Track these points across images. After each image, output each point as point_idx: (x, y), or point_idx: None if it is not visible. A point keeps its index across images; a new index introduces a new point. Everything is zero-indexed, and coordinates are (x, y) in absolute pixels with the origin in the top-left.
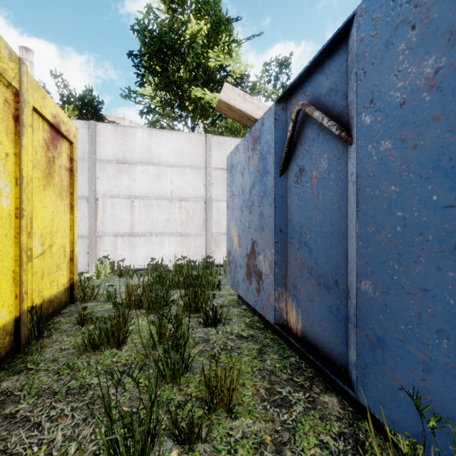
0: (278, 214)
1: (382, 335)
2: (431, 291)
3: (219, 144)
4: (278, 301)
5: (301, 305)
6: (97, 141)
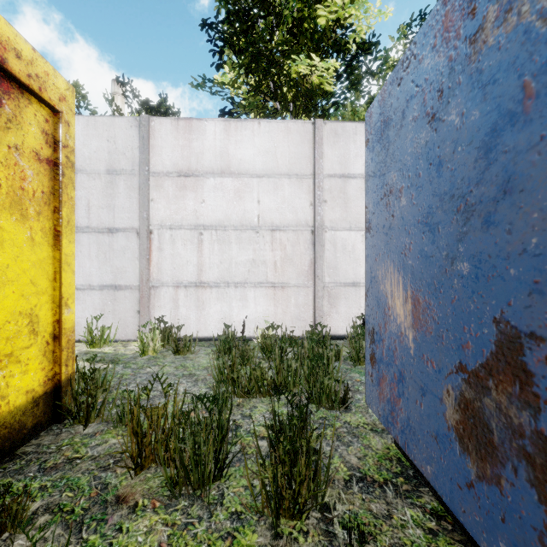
0: None
1: None
2: None
3: (336, 136)
4: None
5: None
6: (151, 145)
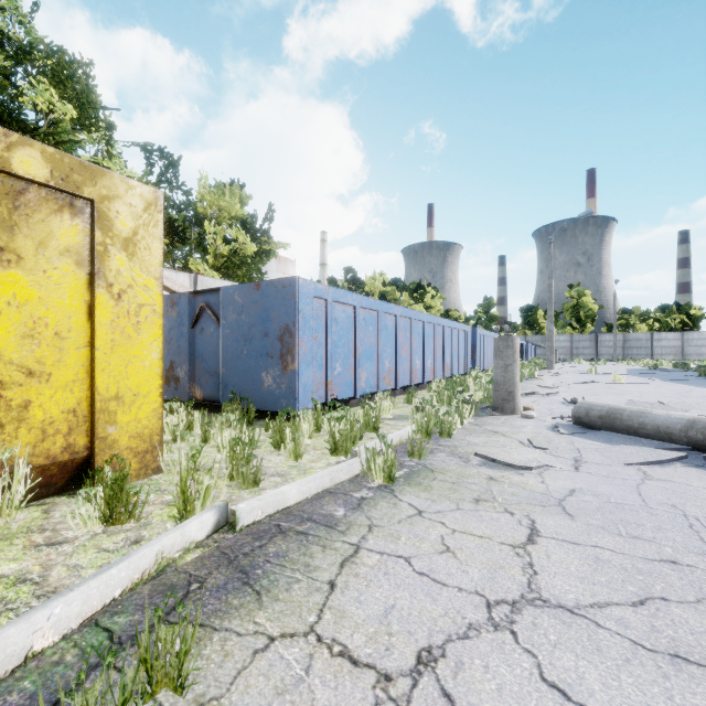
0: (191, 347)
1: (227, 382)
2: (235, 368)
3: None
4: (191, 389)
5: (203, 386)
6: None
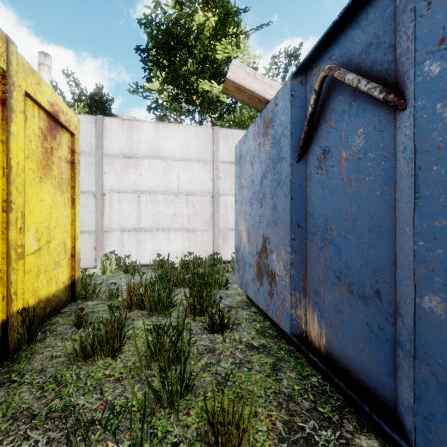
0: (295, 207)
1: None
2: None
3: (227, 137)
4: (295, 308)
5: (326, 316)
6: (104, 136)
